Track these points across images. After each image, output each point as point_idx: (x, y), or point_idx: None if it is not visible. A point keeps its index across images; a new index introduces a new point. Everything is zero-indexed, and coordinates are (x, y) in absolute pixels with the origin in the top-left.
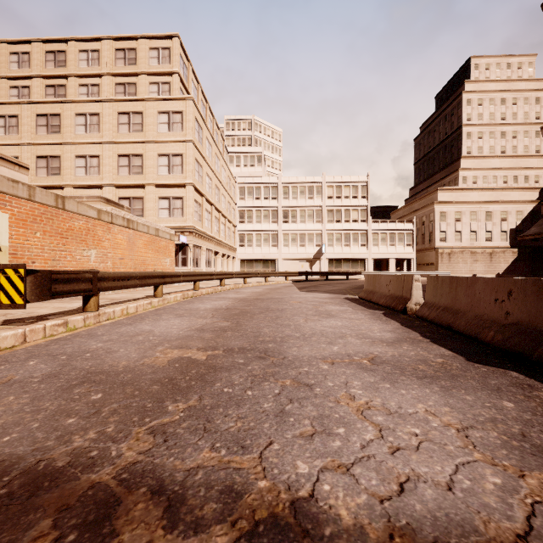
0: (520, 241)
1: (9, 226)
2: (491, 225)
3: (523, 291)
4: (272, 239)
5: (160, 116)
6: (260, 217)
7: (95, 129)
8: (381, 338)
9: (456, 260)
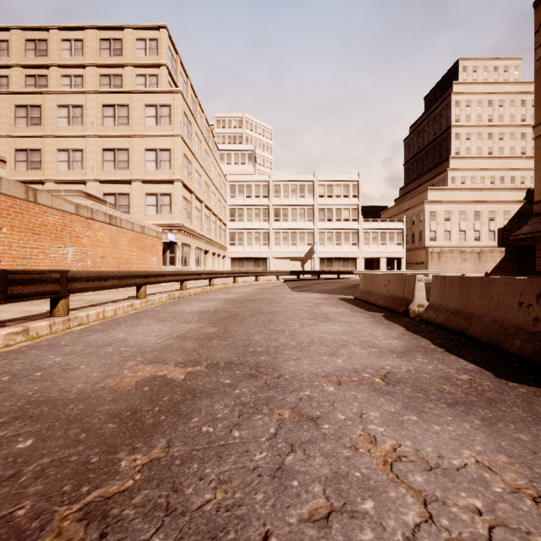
0: (507, 240)
1: None
2: (480, 224)
3: None
4: (263, 238)
5: (147, 109)
6: (251, 216)
7: (78, 122)
8: (389, 348)
9: (446, 260)
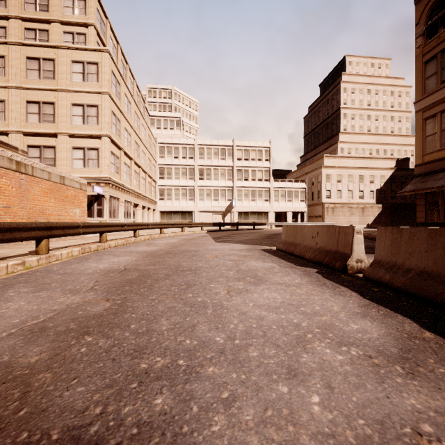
0: (383, 199)
1: None
2: (363, 186)
3: None
4: (189, 194)
5: (74, 65)
6: (179, 174)
7: None
8: (372, 343)
9: (338, 213)
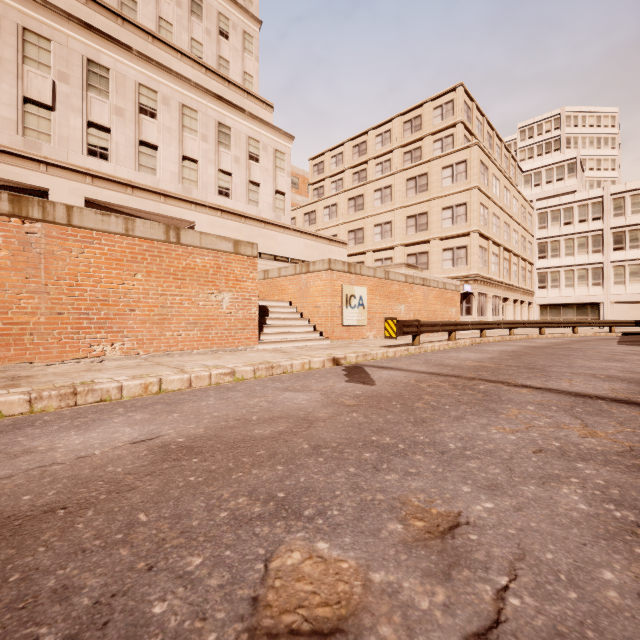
0: None
1: (367, 294)
2: None
3: None
4: (593, 276)
5: (444, 171)
6: (572, 248)
7: (388, 199)
8: None
9: None
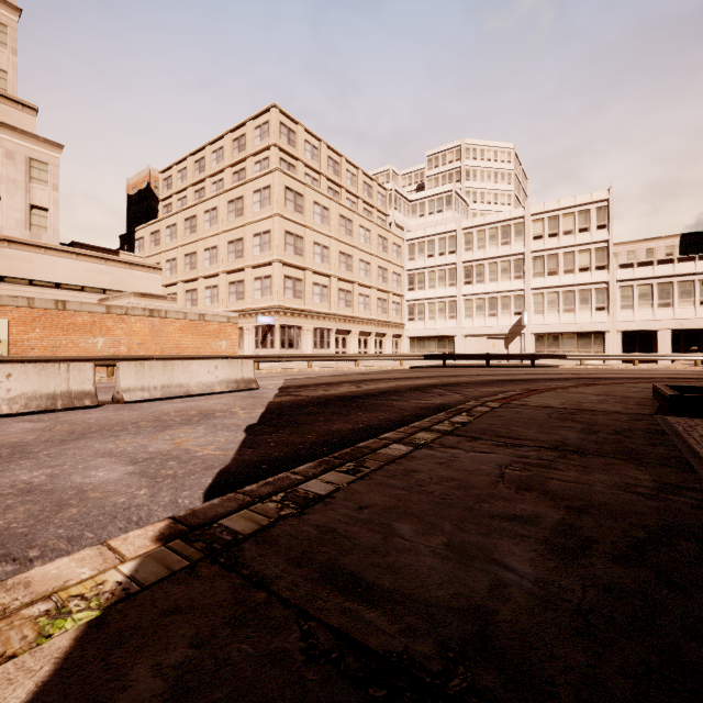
0: None
1: (11, 326)
2: None
3: None
4: (450, 309)
5: (255, 196)
6: (434, 280)
7: (215, 222)
8: None
9: None
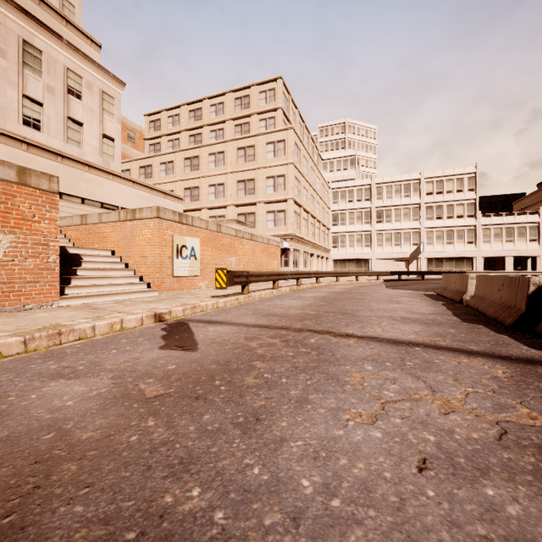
0: None
1: (199, 245)
2: None
3: (506, 283)
4: (365, 240)
5: (268, 146)
6: (353, 219)
7: (221, 163)
8: (420, 313)
9: None
